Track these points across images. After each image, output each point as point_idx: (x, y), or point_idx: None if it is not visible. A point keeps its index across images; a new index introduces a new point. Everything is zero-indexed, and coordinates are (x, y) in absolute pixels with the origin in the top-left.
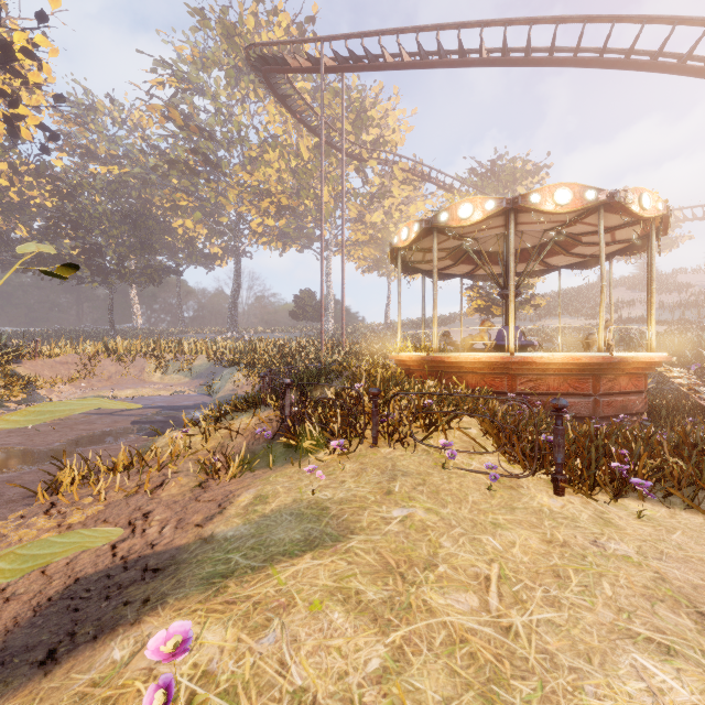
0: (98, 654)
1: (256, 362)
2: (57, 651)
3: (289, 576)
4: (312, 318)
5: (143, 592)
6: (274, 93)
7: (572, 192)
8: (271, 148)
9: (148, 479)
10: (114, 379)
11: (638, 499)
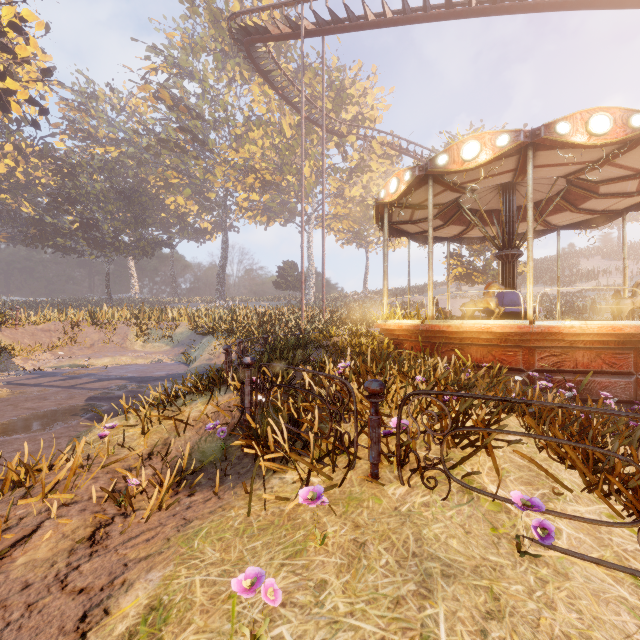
0: None
1: (234, 330)
2: None
3: None
4: (294, 288)
5: None
6: (257, 67)
7: (612, 117)
8: (255, 126)
9: None
10: (96, 347)
11: None
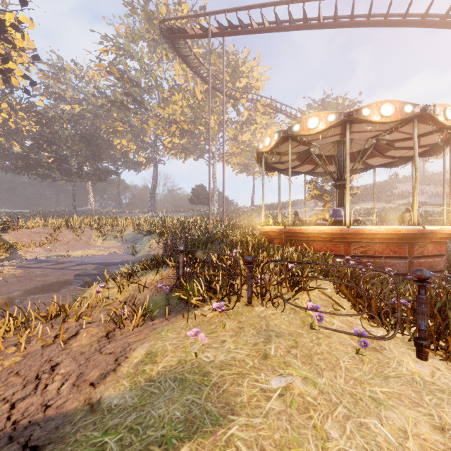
0: None
1: (164, 232)
2: None
3: None
4: (203, 203)
5: None
6: (178, 53)
7: (394, 106)
8: (177, 92)
9: (62, 331)
10: (70, 243)
11: None
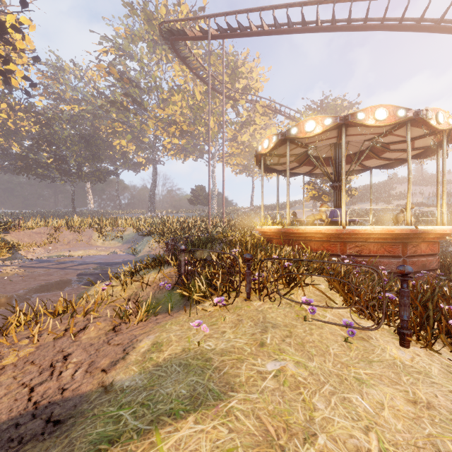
0: None
1: (165, 233)
2: None
3: (171, 447)
4: (203, 204)
5: None
6: (178, 55)
7: (388, 111)
8: (176, 92)
9: (72, 325)
10: (71, 244)
11: None
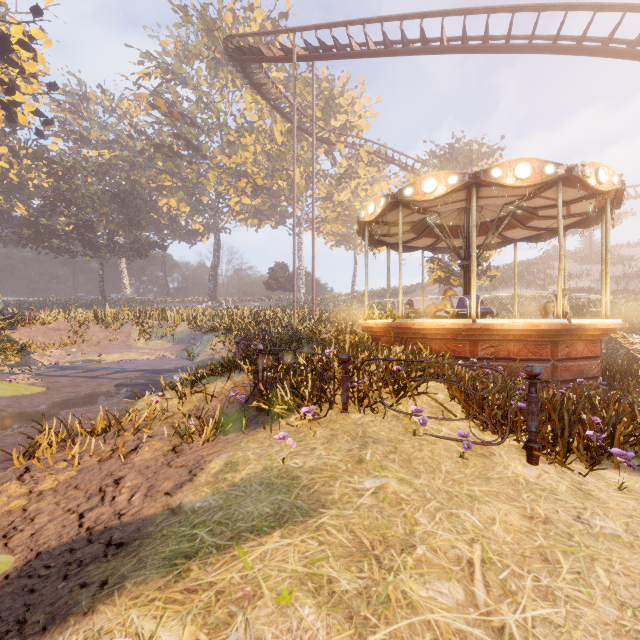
0: None
1: (232, 329)
2: None
3: (256, 558)
4: (285, 289)
5: (102, 572)
6: (250, 81)
7: (532, 166)
8: (248, 133)
9: (121, 444)
10: (102, 344)
11: (613, 468)
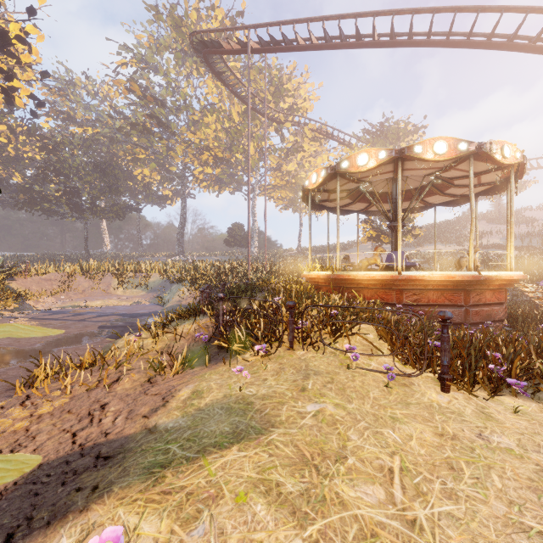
0: (48, 541)
1: (197, 279)
2: (15, 536)
3: (218, 467)
4: (241, 245)
5: (94, 479)
6: (212, 70)
7: (448, 144)
8: (209, 113)
9: (106, 376)
10: (87, 292)
11: (511, 395)
